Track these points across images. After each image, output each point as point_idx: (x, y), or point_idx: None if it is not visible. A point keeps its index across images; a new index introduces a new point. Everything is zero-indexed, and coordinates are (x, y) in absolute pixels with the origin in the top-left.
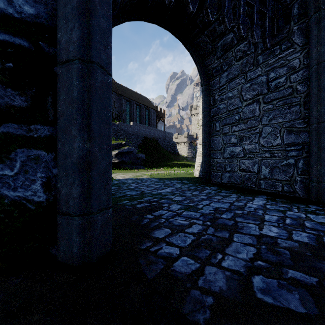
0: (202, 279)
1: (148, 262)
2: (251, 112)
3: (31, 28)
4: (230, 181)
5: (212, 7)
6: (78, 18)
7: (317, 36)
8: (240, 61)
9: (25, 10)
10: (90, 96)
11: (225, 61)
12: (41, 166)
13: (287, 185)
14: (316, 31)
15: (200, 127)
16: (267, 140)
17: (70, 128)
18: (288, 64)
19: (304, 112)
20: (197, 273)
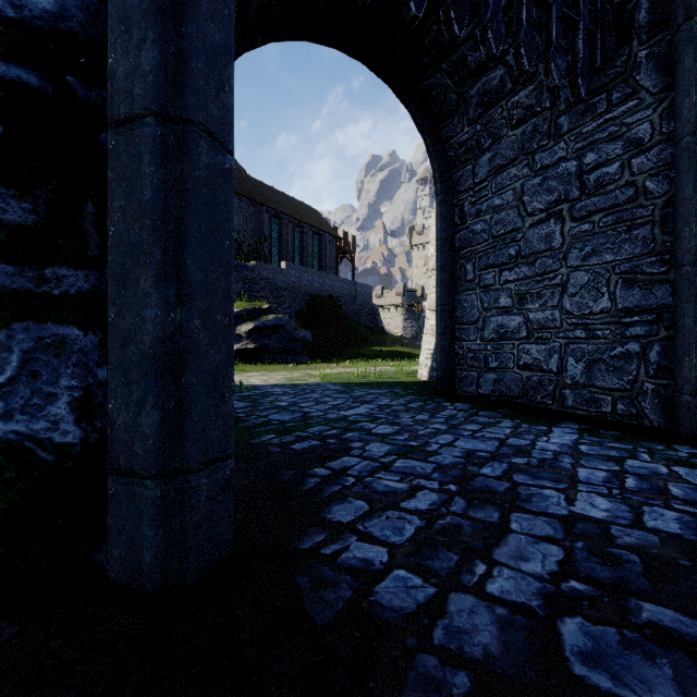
0: (442, 625)
1: (316, 582)
2: (543, 240)
3: (47, 44)
4: (498, 390)
5: (458, 8)
6: (155, 19)
7: (692, 71)
8: (519, 128)
9: (32, 1)
10: (183, 201)
11: (486, 128)
12: (71, 362)
13: (623, 400)
14: (690, 59)
15: (432, 273)
16: (579, 301)
17: (135, 275)
18: (625, 134)
19: (663, 240)
20: (431, 611)
